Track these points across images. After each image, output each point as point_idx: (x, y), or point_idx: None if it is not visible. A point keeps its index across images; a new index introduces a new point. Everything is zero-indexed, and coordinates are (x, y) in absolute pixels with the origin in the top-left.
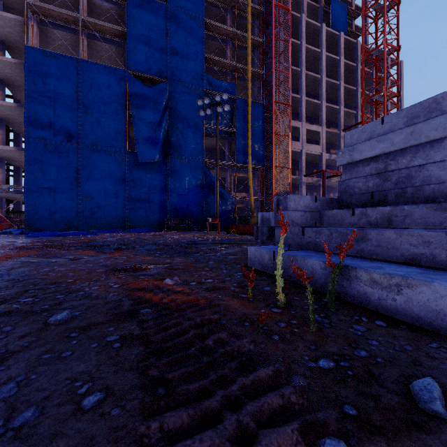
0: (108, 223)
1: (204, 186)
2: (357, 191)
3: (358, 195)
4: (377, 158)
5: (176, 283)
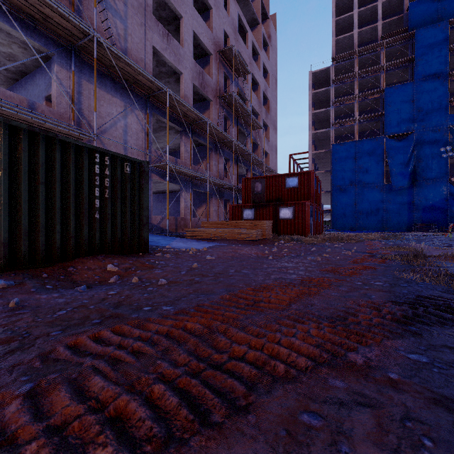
0: (372, 226)
1: (449, 198)
2: None
3: None
4: None
5: None
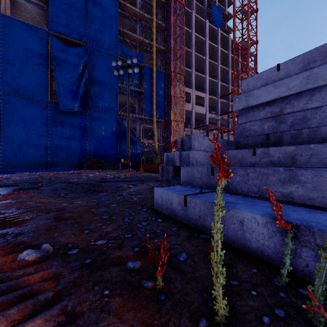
0: (30, 163)
1: (118, 133)
2: (253, 133)
3: (254, 137)
4: (272, 102)
5: (42, 256)
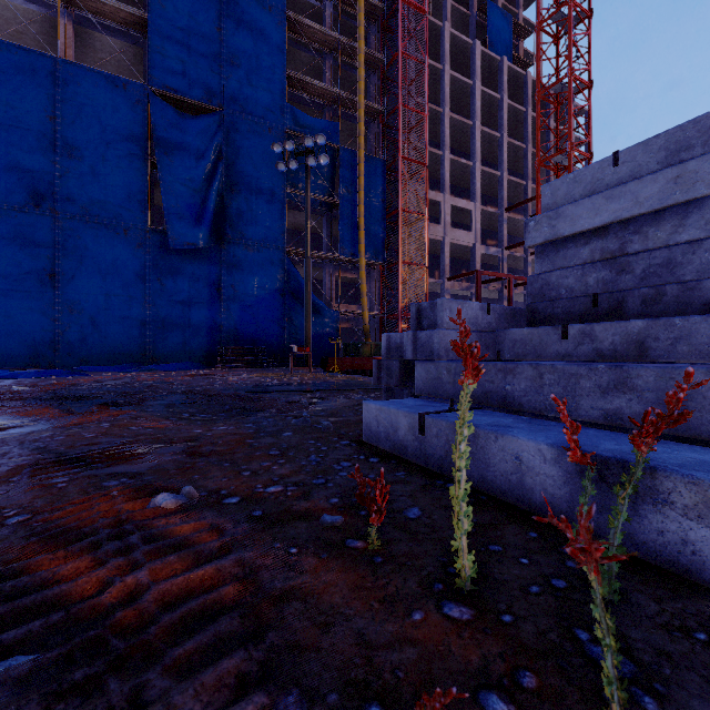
0: (113, 354)
1: (287, 291)
2: (564, 293)
3: (567, 300)
4: (605, 230)
5: (186, 504)
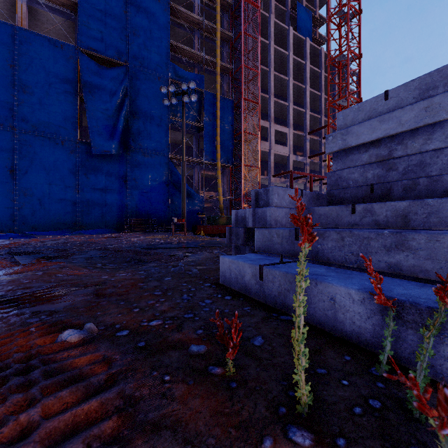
0: (54, 223)
1: (170, 183)
2: (352, 183)
3: (354, 188)
4: (378, 142)
5: (86, 338)
